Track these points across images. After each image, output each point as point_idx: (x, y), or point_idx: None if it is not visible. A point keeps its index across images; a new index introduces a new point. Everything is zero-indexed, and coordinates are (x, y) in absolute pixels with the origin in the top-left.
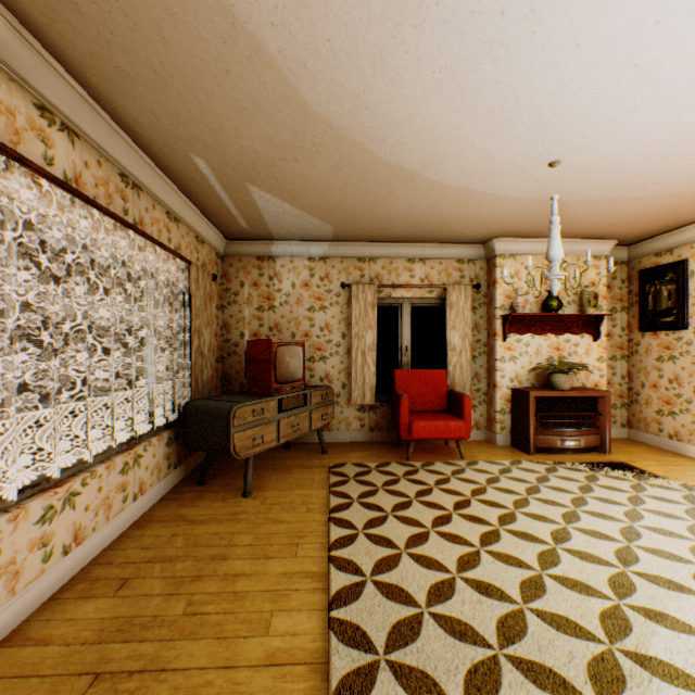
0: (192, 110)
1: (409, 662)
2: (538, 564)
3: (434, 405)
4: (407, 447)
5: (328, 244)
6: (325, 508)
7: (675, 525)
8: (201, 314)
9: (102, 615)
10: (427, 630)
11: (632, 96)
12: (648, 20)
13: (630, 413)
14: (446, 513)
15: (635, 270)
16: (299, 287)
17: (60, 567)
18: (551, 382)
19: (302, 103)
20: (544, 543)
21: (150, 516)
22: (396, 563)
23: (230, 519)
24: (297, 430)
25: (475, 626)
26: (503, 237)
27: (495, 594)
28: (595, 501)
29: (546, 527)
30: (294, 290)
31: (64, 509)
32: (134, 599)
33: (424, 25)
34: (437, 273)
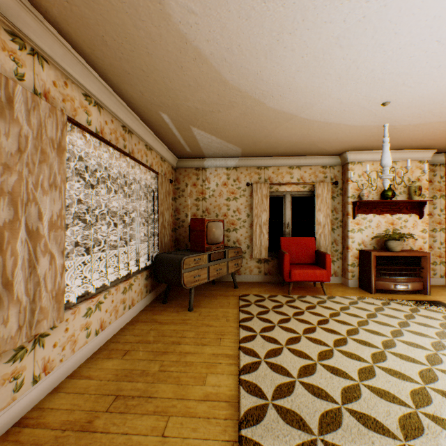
0: (162, 88)
1: (286, 406)
2: (371, 359)
3: (306, 260)
4: (288, 286)
5: (238, 159)
6: (236, 320)
7: None
8: (163, 203)
9: (116, 367)
10: (297, 390)
11: (437, 59)
12: (443, 14)
13: None
14: (312, 326)
15: None
16: (220, 186)
17: (94, 341)
18: (386, 246)
19: (223, 80)
20: (377, 348)
21: (137, 318)
22: (280, 352)
23: (181, 323)
24: (219, 273)
25: (327, 391)
26: (353, 150)
27: (341, 374)
28: (415, 324)
29: (379, 338)
30: (217, 188)
31: (96, 310)
32: (132, 361)
33: (295, 32)
34: (308, 175)
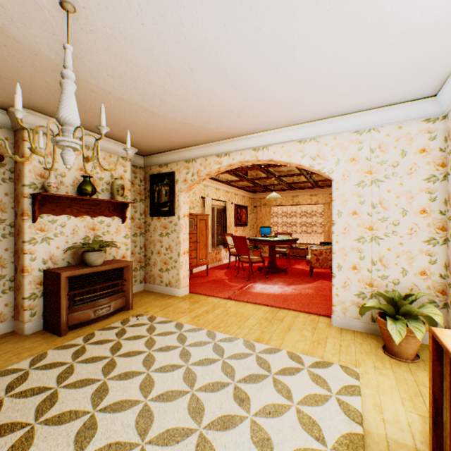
0: None
1: None
2: None
3: None
4: None
5: None
6: None
7: (177, 376)
8: None
9: None
10: None
11: None
12: None
13: (146, 272)
14: None
15: (149, 175)
16: None
17: None
18: (86, 260)
19: None
20: None
21: None
22: None
23: None
24: None
25: None
26: (34, 110)
27: None
28: (118, 379)
29: None
30: None
31: None
32: None
33: None
34: None
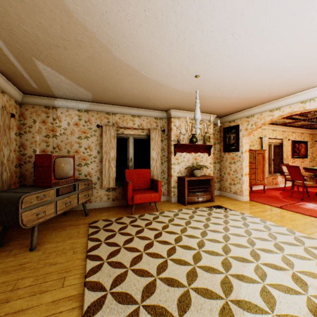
0: None
1: None
2: (193, 261)
3: (145, 186)
4: (132, 208)
5: (89, 103)
6: (85, 249)
7: (240, 230)
8: (1, 137)
9: None
10: None
11: (229, 49)
12: (239, 11)
13: (220, 184)
14: (151, 241)
15: (222, 128)
16: (72, 125)
17: None
18: (193, 173)
19: (66, 8)
20: (195, 249)
21: None
22: (125, 277)
23: (17, 269)
24: (69, 205)
25: (167, 307)
26: (174, 109)
27: (175, 284)
28: (212, 224)
29: (195, 240)
30: (69, 127)
31: None
32: None
33: None
34: (146, 123)
